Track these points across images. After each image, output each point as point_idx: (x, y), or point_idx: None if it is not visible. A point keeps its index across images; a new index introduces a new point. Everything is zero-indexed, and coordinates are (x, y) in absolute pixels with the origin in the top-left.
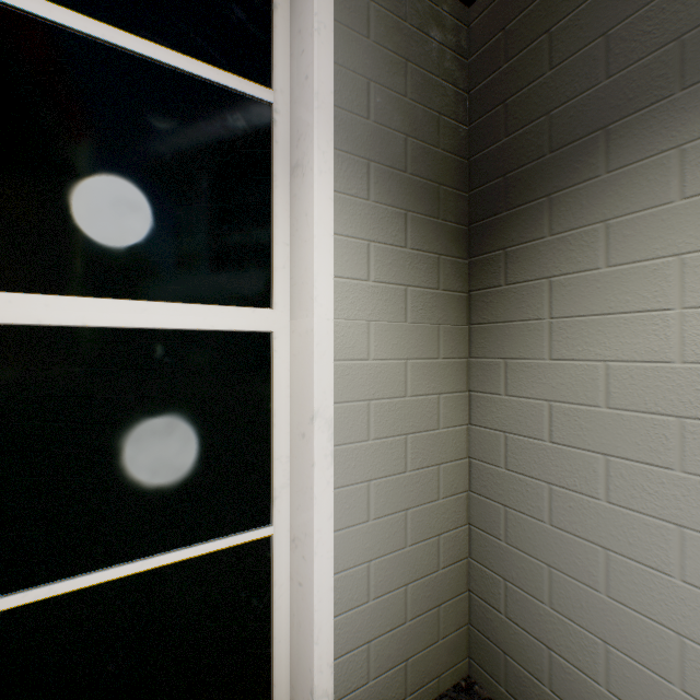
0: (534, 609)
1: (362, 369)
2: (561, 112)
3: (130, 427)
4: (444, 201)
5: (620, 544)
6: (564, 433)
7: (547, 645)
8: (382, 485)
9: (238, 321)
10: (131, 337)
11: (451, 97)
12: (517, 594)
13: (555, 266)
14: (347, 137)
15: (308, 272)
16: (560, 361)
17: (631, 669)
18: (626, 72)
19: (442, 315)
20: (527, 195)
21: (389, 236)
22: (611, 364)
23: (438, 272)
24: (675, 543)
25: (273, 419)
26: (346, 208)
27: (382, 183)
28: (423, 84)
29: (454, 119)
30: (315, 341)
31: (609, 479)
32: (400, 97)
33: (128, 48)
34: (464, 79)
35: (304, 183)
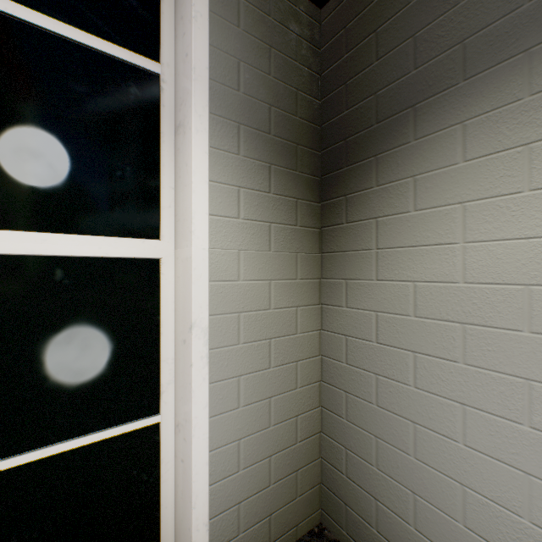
0: (366, 470)
1: (233, 288)
2: (384, 93)
3: (32, 338)
4: (301, 158)
5: (424, 418)
6: (386, 336)
7: (375, 497)
8: (250, 379)
9: (130, 249)
10: (33, 263)
11: (306, 78)
12: (354, 459)
13: (380, 209)
14: (220, 104)
15: (188, 211)
16: (383, 281)
17: (431, 512)
18: (427, 65)
19: (299, 246)
20: (361, 155)
21: (256, 184)
22: (418, 284)
23: (296, 213)
24: (459, 417)
25: (161, 329)
26: (220, 160)
27: (250, 141)
28: (284, 66)
29: (309, 95)
30: (193, 266)
31: (416, 370)
32: (265, 75)
33: (29, 21)
34: (317, 64)
35: (185, 139)
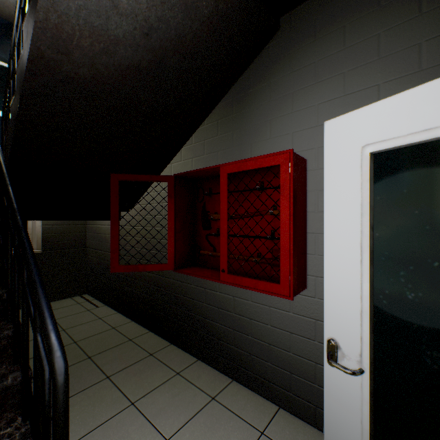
0: None
1: None
2: None
3: None
4: None
5: None
6: None
7: None
8: None
9: None
10: None
11: None
12: None
13: None
14: None
15: None
16: None
17: None
18: None
19: None
20: None
21: None
22: None
23: None
24: None
25: None
26: None
27: None
28: None
29: None
30: None
31: None
32: None
33: None
34: None
35: None
